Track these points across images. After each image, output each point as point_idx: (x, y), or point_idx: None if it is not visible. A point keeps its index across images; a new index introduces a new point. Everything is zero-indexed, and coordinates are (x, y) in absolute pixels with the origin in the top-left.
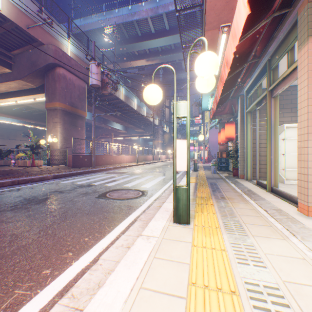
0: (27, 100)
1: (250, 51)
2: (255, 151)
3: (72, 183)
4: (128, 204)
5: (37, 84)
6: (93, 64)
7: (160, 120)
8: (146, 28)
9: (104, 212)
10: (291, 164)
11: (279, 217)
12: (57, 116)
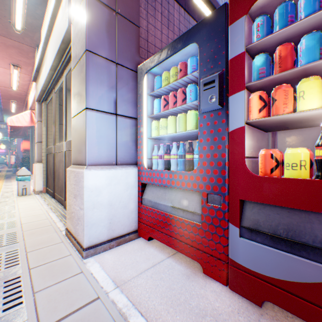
0: None
1: None
2: None
3: None
4: None
5: None
6: None
7: None
8: None
9: None
10: None
11: None
12: None
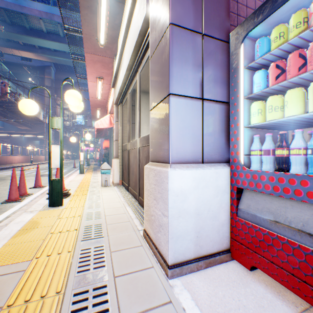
0: None
1: None
2: None
3: None
4: None
5: None
6: None
7: None
8: (38, 27)
9: None
10: None
11: None
12: None
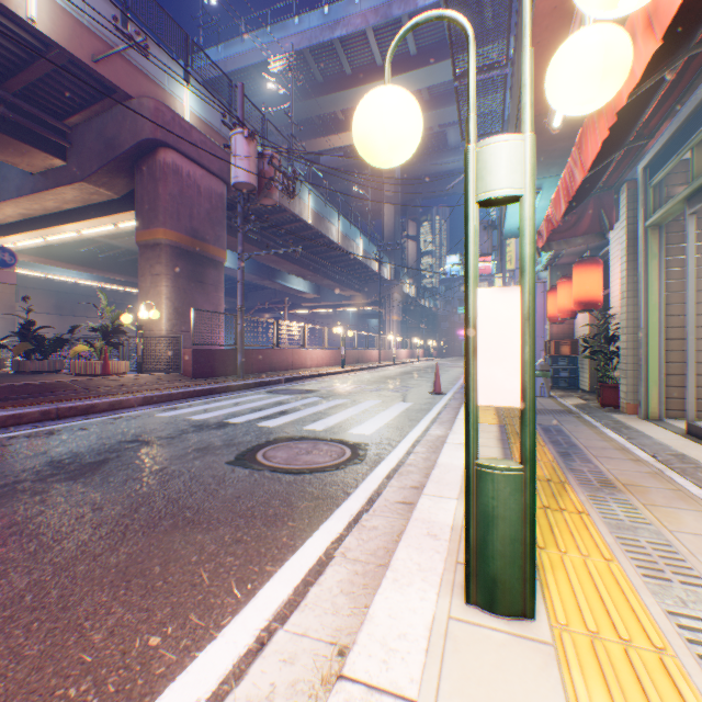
0: (101, 227)
1: None
2: (672, 337)
3: (181, 418)
4: (311, 489)
5: (120, 189)
6: (238, 135)
7: (395, 269)
8: (364, 55)
9: (238, 518)
10: None
11: None
12: (161, 261)
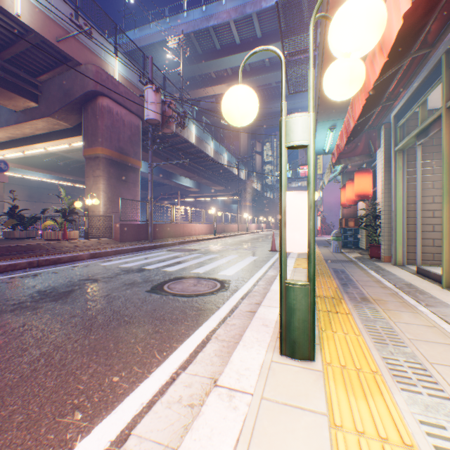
0: (60, 146)
1: (423, 28)
2: (410, 216)
3: (115, 266)
4: (197, 305)
5: (73, 122)
6: (149, 89)
7: (248, 173)
8: (228, 37)
9: (156, 320)
10: None
11: None
12: (100, 168)
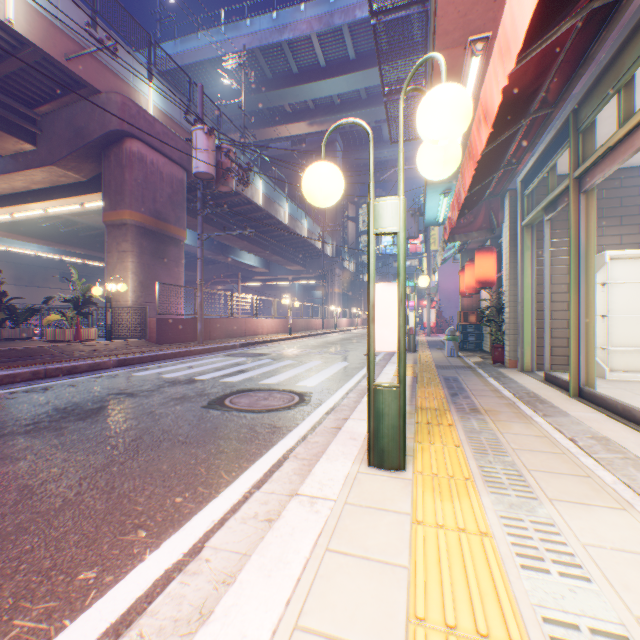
0: (67, 206)
1: (536, 91)
2: (540, 309)
3: (155, 376)
4: (270, 422)
5: (87, 173)
6: (199, 130)
7: (336, 247)
8: (309, 57)
9: (219, 440)
10: (620, 337)
11: (606, 455)
12: (127, 239)
